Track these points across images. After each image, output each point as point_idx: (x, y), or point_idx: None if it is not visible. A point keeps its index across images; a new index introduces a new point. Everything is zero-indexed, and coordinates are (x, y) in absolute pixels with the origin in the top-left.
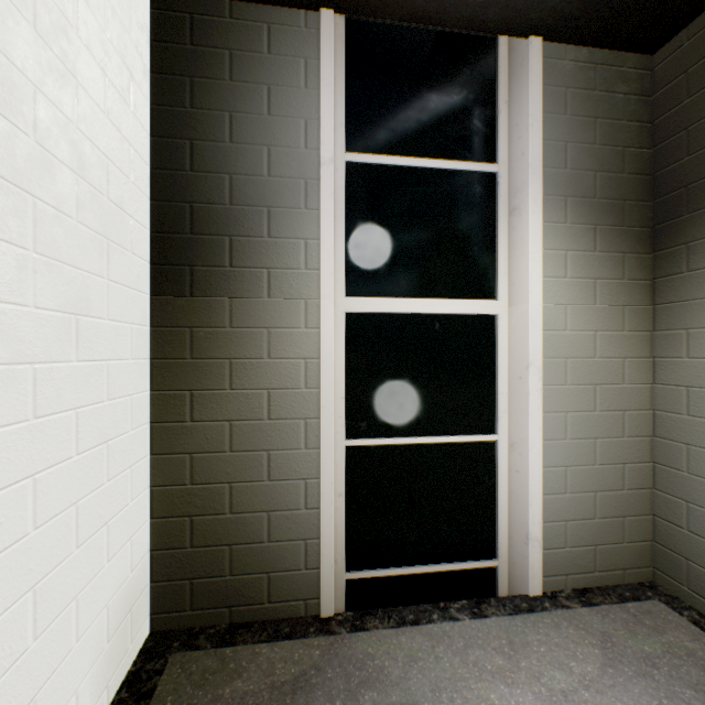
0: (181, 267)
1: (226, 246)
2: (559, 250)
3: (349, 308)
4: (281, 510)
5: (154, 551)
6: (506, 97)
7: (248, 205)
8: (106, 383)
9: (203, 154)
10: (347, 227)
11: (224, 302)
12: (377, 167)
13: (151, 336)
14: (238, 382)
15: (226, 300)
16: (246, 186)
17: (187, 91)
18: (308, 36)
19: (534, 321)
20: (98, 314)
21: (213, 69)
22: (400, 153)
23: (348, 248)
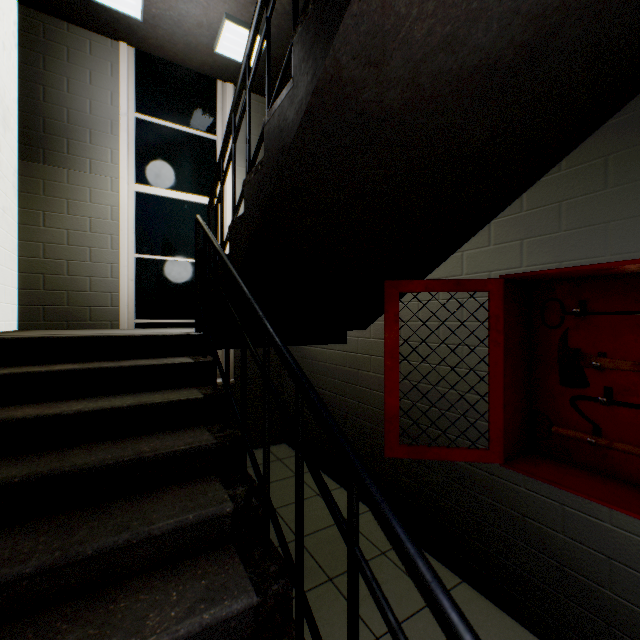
0: (38, 148)
1: (65, 143)
2: (242, 179)
3: (138, 190)
4: (98, 277)
5: (21, 290)
6: (221, 107)
7: (79, 126)
8: (5, 187)
9: (51, 95)
10: (137, 150)
11: (64, 171)
12: (154, 124)
13: (19, 180)
14: (73, 212)
15: (65, 170)
16: (77, 116)
17: (42, 61)
18: (114, 53)
19: (230, 208)
20: (3, 154)
21: (57, 54)
22: (166, 120)
23: (137, 160)
